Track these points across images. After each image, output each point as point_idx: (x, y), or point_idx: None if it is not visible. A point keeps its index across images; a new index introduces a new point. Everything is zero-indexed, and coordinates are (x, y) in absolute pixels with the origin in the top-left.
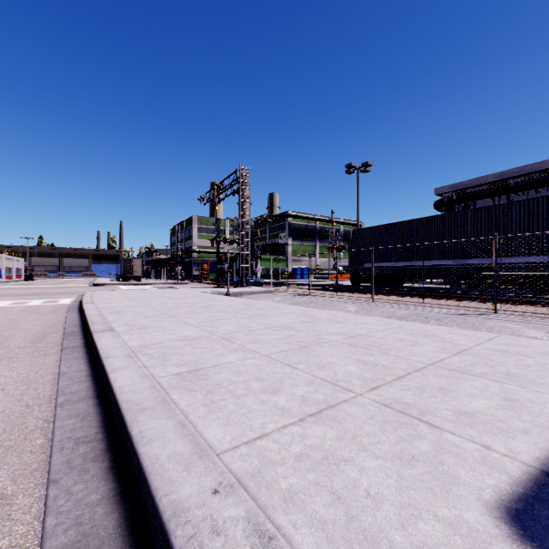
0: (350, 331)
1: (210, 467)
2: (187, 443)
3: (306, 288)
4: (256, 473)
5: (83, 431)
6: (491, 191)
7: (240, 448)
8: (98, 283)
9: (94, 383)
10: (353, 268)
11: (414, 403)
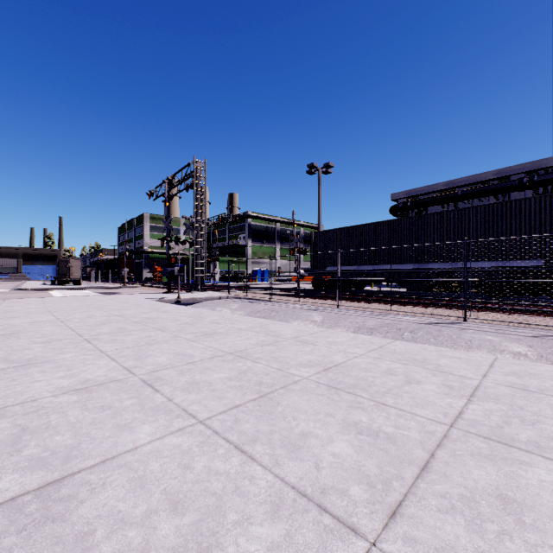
0: (323, 358)
1: None
2: None
3: (267, 293)
4: None
5: None
6: (442, 199)
7: None
8: (22, 288)
9: None
10: (316, 271)
11: None
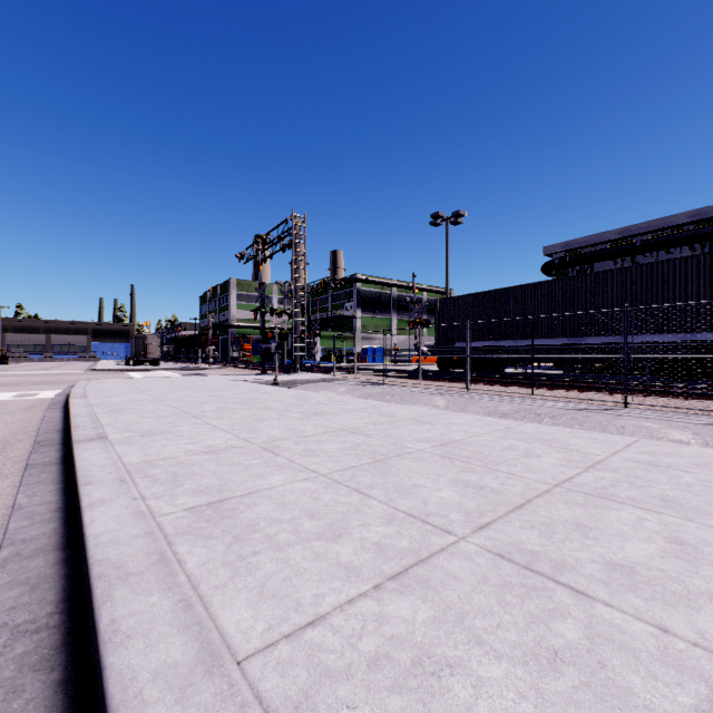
0: (441, 436)
1: (223, 692)
2: (189, 643)
3: (380, 375)
4: (302, 699)
5: (29, 612)
6: (613, 252)
7: (278, 646)
8: (98, 368)
9: (65, 522)
10: (441, 348)
11: (543, 551)
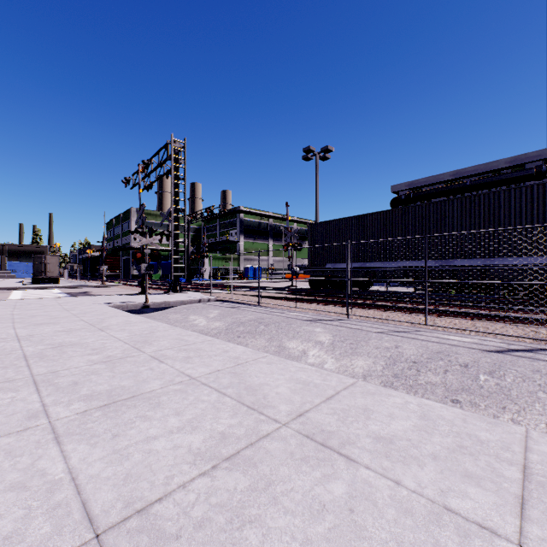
0: None
1: None
2: None
3: (256, 295)
4: None
5: None
6: (448, 190)
7: None
8: None
9: None
10: (313, 269)
11: None
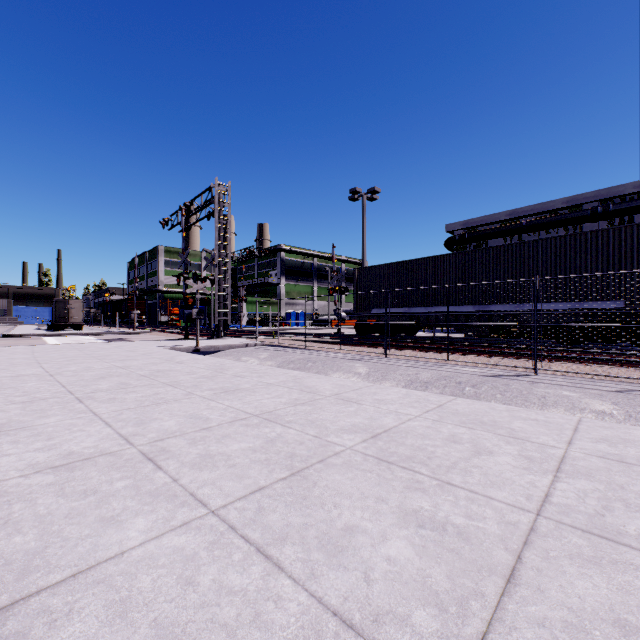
0: (371, 421)
1: None
2: None
3: (302, 340)
4: None
5: None
6: (504, 230)
7: None
8: (10, 334)
9: None
10: (359, 314)
11: None
